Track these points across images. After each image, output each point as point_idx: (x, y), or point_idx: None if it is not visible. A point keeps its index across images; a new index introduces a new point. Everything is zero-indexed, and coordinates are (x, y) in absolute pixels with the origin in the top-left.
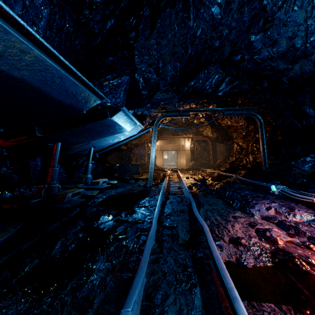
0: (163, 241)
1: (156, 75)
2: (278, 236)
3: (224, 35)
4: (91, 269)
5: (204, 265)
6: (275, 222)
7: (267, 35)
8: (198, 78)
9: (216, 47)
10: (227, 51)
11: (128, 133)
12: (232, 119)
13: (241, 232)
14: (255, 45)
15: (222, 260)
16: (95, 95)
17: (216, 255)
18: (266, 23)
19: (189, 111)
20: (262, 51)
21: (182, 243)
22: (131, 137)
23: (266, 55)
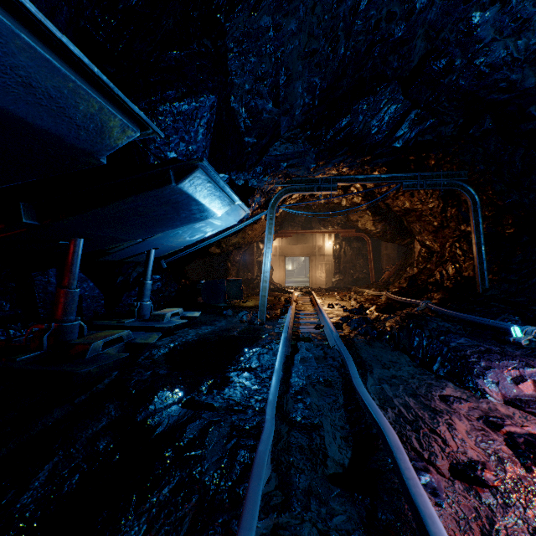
0: (289, 469)
1: (274, 103)
2: None
3: (417, 9)
4: None
5: None
6: None
7: (511, 7)
8: (356, 113)
9: (398, 38)
10: (419, 51)
11: (220, 222)
12: (414, 197)
13: (474, 444)
14: (480, 32)
15: None
16: (121, 114)
17: None
18: None
19: (336, 182)
20: (493, 47)
21: (337, 475)
22: (227, 230)
23: (501, 56)
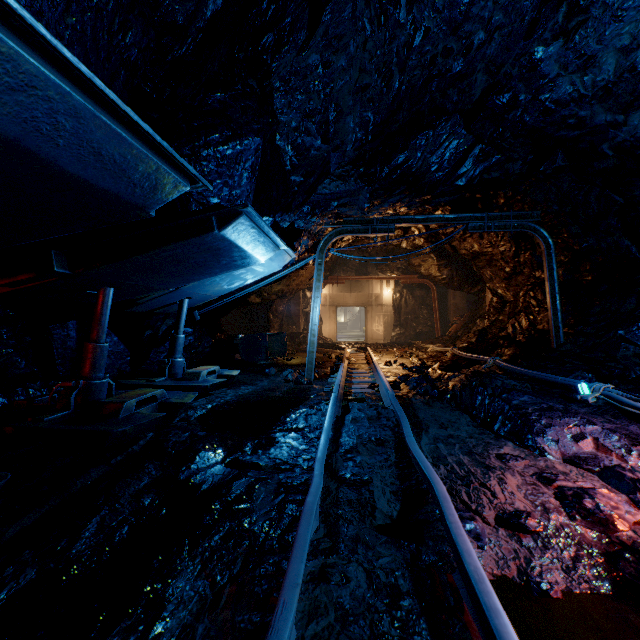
0: (338, 520)
1: (323, 140)
2: (613, 509)
3: (475, 45)
4: (161, 601)
5: (443, 589)
6: (597, 471)
7: (574, 44)
8: (414, 149)
9: (456, 73)
10: (480, 85)
11: (263, 269)
12: (483, 239)
13: (523, 496)
14: (543, 68)
15: (486, 575)
16: (175, 172)
17: (472, 566)
18: (572, 17)
19: (393, 222)
20: (558, 83)
21: (385, 525)
22: (270, 277)
23: (568, 92)
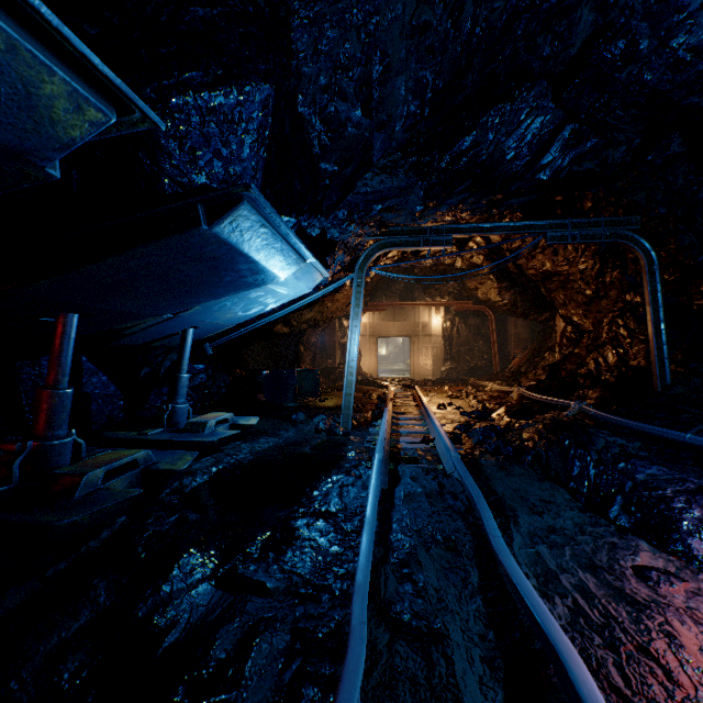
0: None
1: (363, 110)
2: None
3: None
4: None
5: None
6: None
7: None
8: (484, 129)
9: (555, 3)
10: (584, 28)
11: (287, 290)
12: (558, 255)
13: None
14: None
15: None
16: (69, 72)
17: None
18: None
19: (451, 232)
20: (700, 19)
21: None
22: (298, 301)
23: None
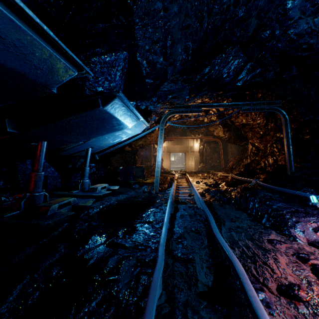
0: (174, 288)
1: (163, 58)
2: None
3: None
4: None
5: None
6: None
7: None
8: (214, 64)
9: (240, 17)
10: (253, 25)
11: (131, 132)
12: (248, 116)
13: (291, 272)
14: (291, 13)
15: None
16: (65, 60)
17: None
18: None
19: (201, 107)
20: (299, 23)
21: (204, 292)
22: (135, 136)
23: (304, 28)
